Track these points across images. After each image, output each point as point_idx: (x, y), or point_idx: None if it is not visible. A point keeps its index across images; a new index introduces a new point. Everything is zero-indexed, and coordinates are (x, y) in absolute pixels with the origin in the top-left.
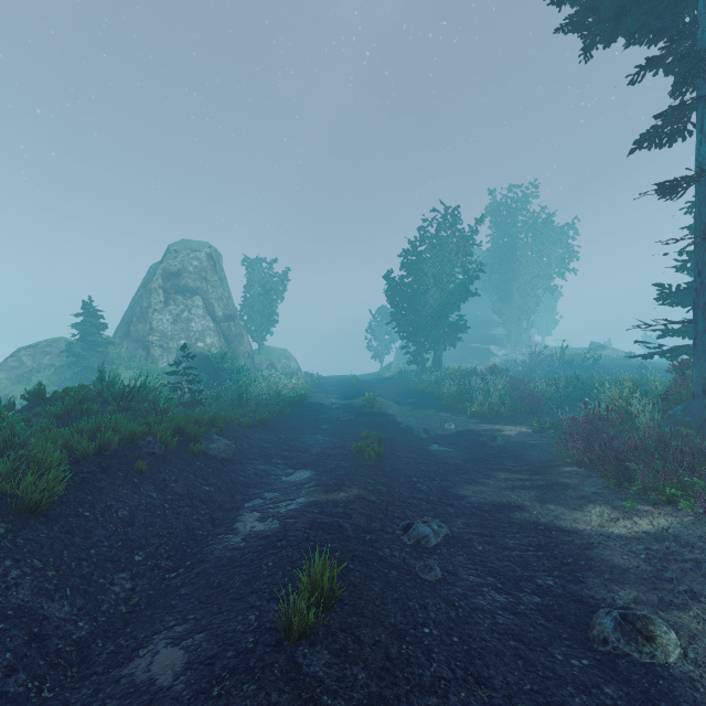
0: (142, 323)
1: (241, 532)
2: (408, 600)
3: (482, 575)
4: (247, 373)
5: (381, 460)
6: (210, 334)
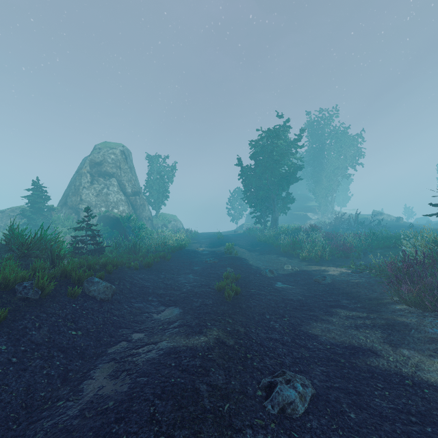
0: (75, 196)
1: (83, 397)
2: None
3: None
4: (144, 229)
5: (238, 297)
6: (122, 204)
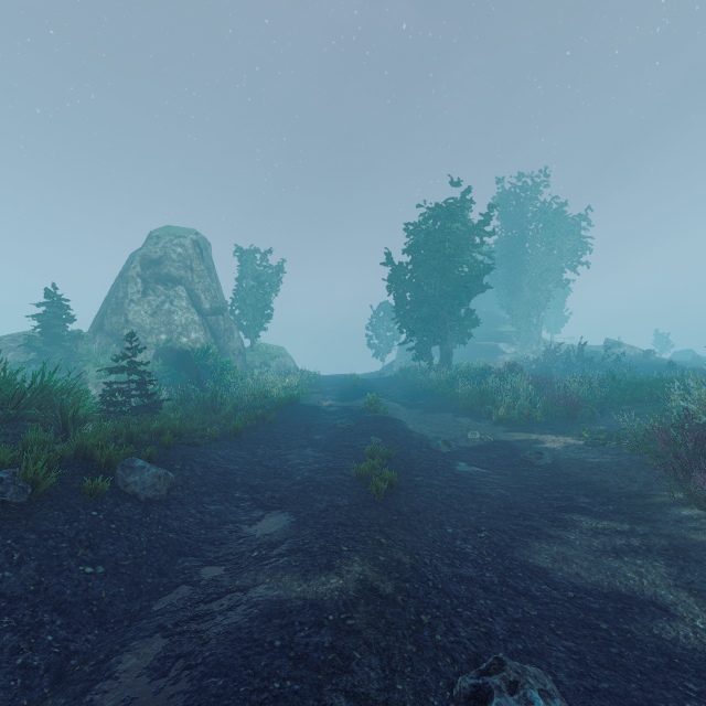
0: (117, 315)
1: None
2: None
3: None
4: (231, 371)
5: (393, 492)
6: (194, 328)
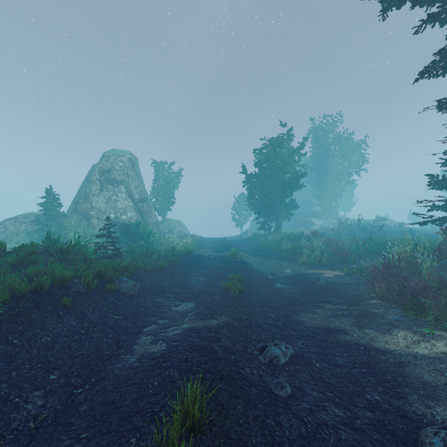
0: (85, 203)
1: (137, 353)
2: (266, 417)
3: (322, 390)
4: (153, 235)
5: (242, 295)
6: (130, 210)
